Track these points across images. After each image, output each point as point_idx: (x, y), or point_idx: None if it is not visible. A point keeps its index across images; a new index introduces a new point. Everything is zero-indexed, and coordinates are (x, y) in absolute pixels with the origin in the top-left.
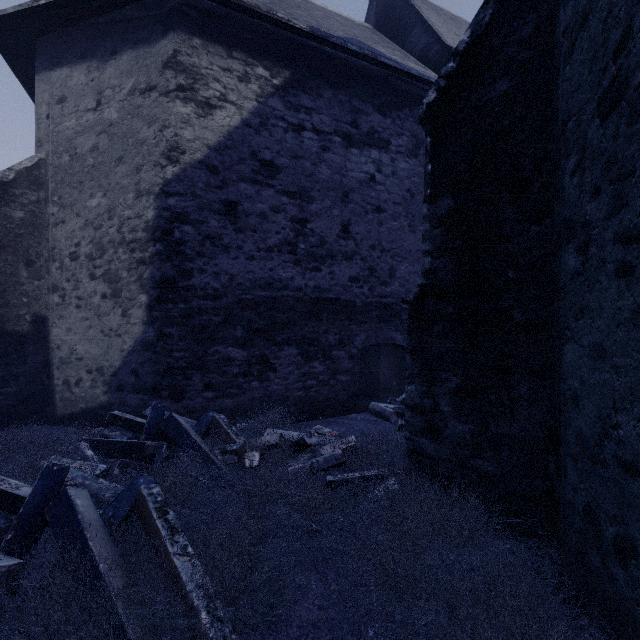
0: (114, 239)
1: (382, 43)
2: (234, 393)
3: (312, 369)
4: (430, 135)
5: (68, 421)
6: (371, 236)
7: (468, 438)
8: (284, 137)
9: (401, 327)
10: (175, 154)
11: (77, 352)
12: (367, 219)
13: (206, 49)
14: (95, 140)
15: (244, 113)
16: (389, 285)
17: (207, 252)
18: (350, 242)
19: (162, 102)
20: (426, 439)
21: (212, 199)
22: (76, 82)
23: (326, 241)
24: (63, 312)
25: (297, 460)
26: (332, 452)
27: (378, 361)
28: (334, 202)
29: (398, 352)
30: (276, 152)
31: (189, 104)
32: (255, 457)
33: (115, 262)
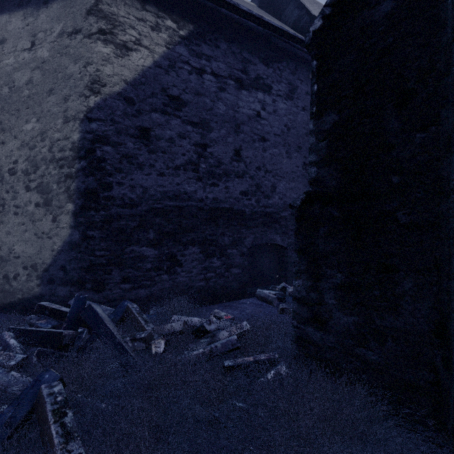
0: (46, 157)
1: (265, 14)
2: (147, 284)
3: (211, 264)
4: (316, 59)
5: (7, 309)
6: (257, 159)
7: (352, 329)
8: (189, 78)
9: (280, 231)
10: (97, 86)
11: (15, 251)
12: (254, 146)
13: (123, 1)
14: (30, 75)
15: (156, 56)
16: (271, 198)
17: (124, 168)
18: (241, 164)
19: (86, 43)
20: (312, 328)
21: (129, 125)
22: (14, 26)
23: (222, 162)
24: (3, 218)
25: (198, 344)
26: (228, 338)
27: (262, 257)
28: (229, 132)
29: (277, 250)
30: (182, 89)
31: (109, 45)
32: (161, 344)
33: (47, 176)
